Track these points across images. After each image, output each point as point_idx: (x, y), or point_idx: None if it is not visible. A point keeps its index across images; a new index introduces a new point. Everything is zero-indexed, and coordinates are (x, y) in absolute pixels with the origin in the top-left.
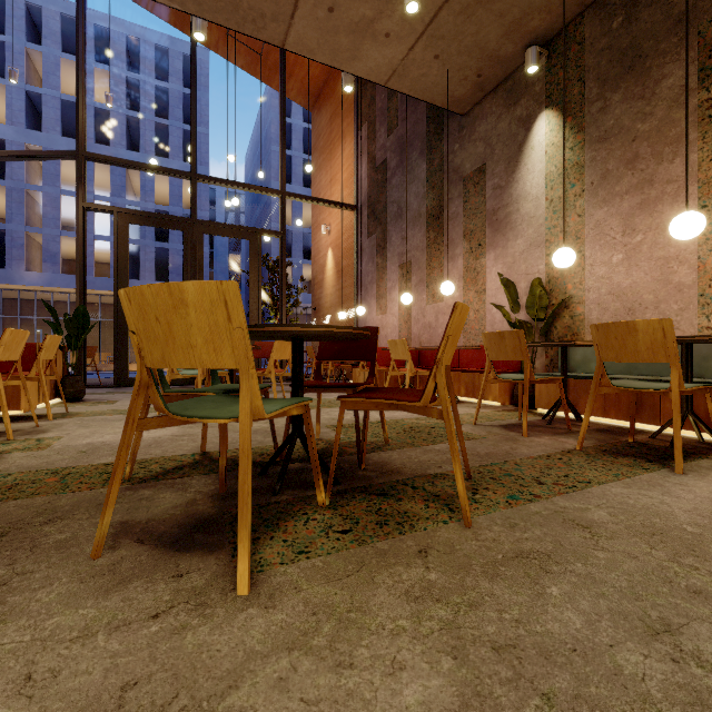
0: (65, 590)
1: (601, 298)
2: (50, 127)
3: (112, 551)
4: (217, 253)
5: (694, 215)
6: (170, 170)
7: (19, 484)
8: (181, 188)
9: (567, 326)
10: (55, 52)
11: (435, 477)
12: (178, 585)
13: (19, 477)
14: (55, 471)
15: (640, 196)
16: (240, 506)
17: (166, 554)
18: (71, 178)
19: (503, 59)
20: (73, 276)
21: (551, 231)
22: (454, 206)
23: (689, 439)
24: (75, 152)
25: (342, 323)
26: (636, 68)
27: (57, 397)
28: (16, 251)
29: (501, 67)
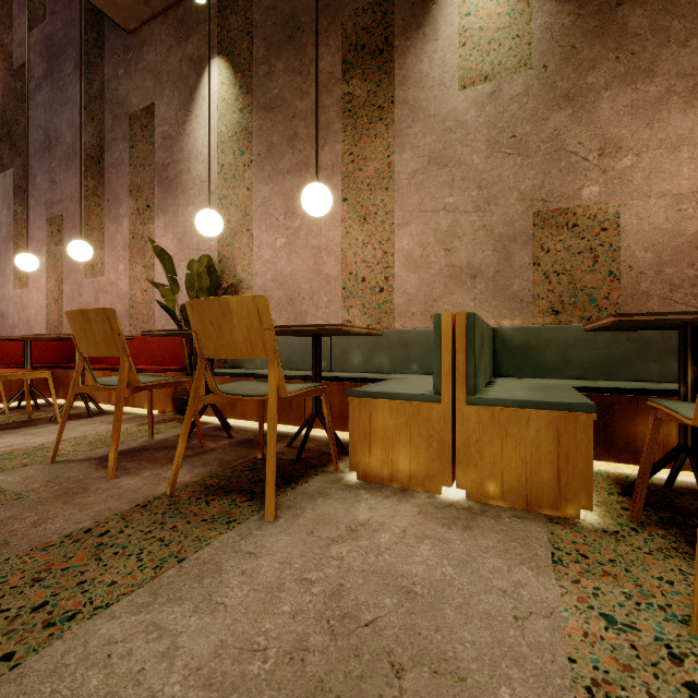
0: None
1: (267, 285)
2: None
3: None
4: None
5: (321, 187)
6: None
7: None
8: None
9: None
10: None
11: None
12: None
13: None
14: None
15: (299, 178)
16: None
17: None
18: None
19: None
20: None
21: (222, 202)
22: (118, 149)
23: (323, 442)
24: None
25: None
26: (296, 40)
27: None
28: None
29: None
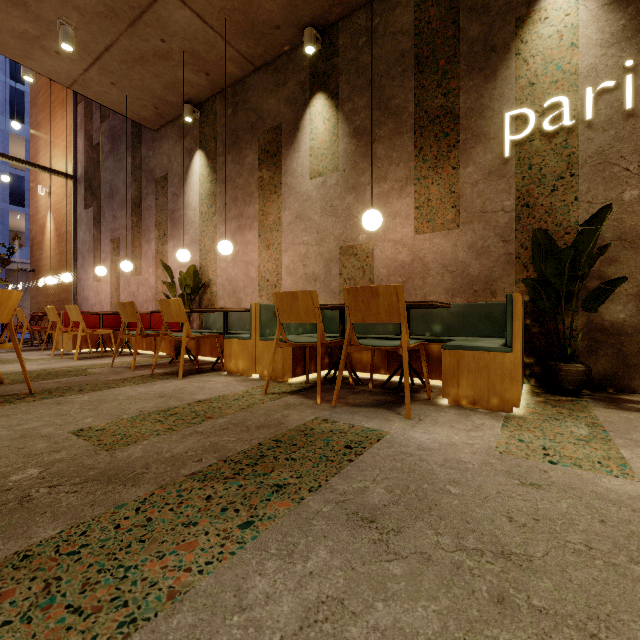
0: None
1: (223, 282)
2: None
3: None
4: None
5: (225, 243)
6: None
7: None
8: None
9: (209, 299)
10: None
11: (4, 396)
12: None
13: None
14: None
15: (238, 222)
16: None
17: None
18: None
19: (171, 103)
20: None
21: (202, 234)
22: (149, 200)
23: None
24: None
25: (62, 287)
26: (237, 144)
27: None
28: None
29: (172, 108)
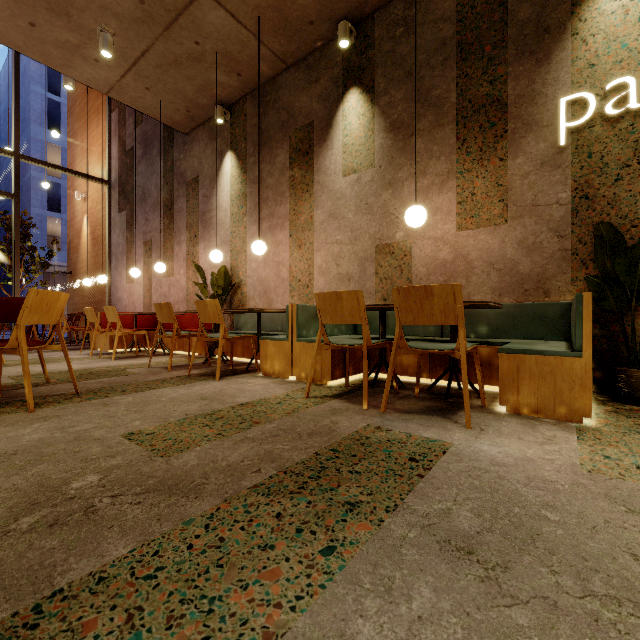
0: None
1: (254, 283)
2: None
3: None
4: None
5: (259, 243)
6: None
7: None
8: None
9: (240, 300)
10: None
11: (52, 396)
12: None
13: None
14: None
15: (269, 222)
16: None
17: None
18: None
19: (203, 106)
20: None
21: (232, 235)
22: (180, 202)
23: None
24: None
25: (97, 288)
26: (268, 144)
27: None
28: None
29: (203, 110)
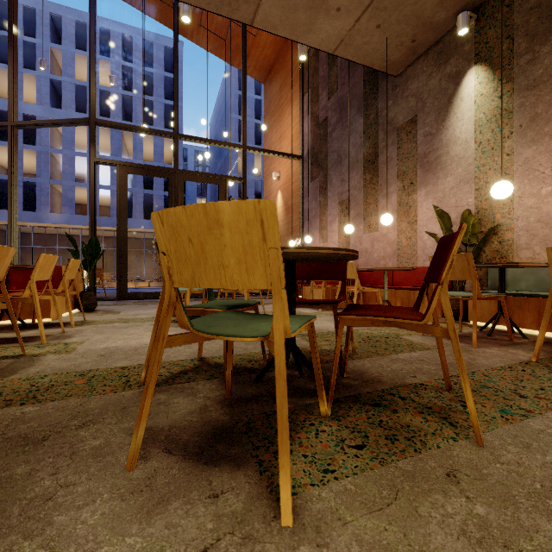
0: (107, 509)
1: (529, 226)
2: (68, 105)
3: (144, 461)
4: (188, 197)
5: None
6: (158, 131)
7: (54, 385)
8: (162, 148)
9: (496, 250)
10: (71, 50)
11: (416, 387)
12: (217, 509)
13: (54, 379)
14: (82, 373)
15: None
16: (280, 430)
17: (195, 468)
18: (82, 143)
19: (435, 25)
20: (84, 216)
21: (479, 169)
22: (388, 152)
23: None
24: (88, 120)
25: None
26: None
27: (76, 308)
28: (43, 198)
29: (433, 32)
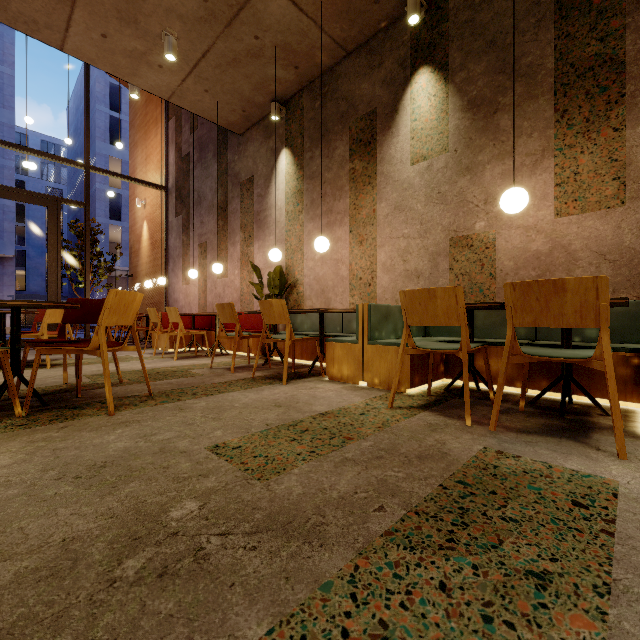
0: None
1: (311, 282)
2: None
3: None
4: (30, 206)
5: (322, 239)
6: None
7: None
8: None
9: (295, 300)
10: None
11: (128, 397)
12: None
13: None
14: None
15: (327, 219)
16: None
17: None
18: None
19: (258, 104)
20: None
21: (288, 234)
22: (235, 203)
23: None
24: None
25: (155, 290)
26: (326, 137)
27: None
28: None
29: (258, 109)
